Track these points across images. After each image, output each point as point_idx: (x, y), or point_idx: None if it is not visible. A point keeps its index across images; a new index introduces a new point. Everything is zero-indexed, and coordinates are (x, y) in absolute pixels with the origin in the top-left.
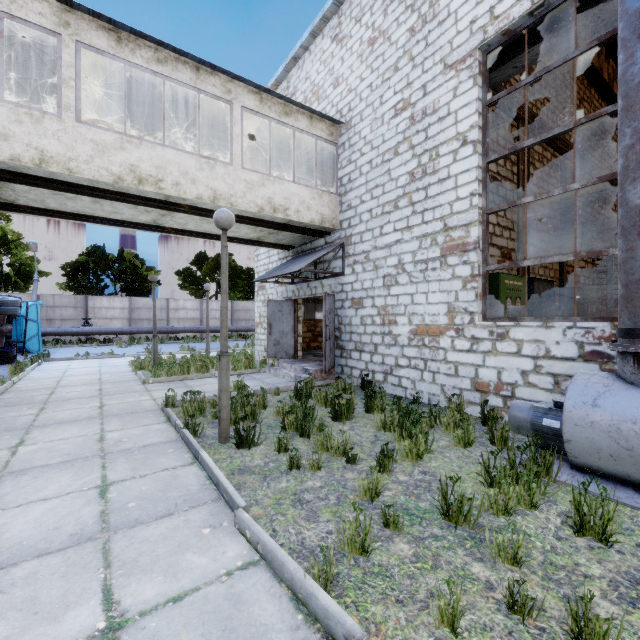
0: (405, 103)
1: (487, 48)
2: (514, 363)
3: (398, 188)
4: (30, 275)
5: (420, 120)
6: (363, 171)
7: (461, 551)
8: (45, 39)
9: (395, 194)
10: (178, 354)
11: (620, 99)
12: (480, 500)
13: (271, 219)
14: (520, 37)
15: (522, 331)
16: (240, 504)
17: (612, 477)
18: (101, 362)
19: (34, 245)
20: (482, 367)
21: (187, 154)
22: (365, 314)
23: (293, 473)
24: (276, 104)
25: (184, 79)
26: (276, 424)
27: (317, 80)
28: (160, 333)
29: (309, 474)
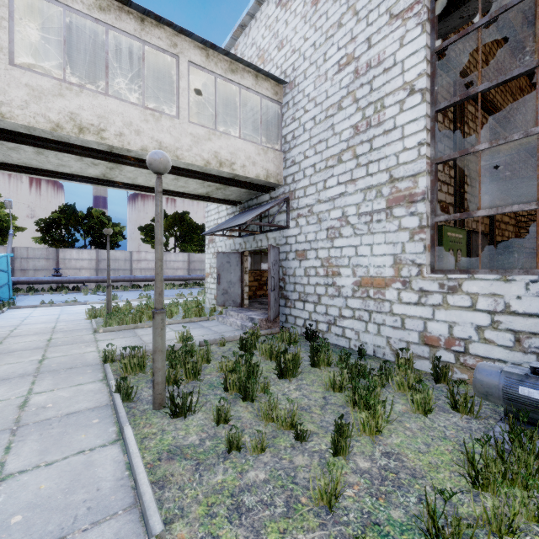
0: (349, 58)
1: None
2: (467, 317)
3: (342, 142)
4: (7, 230)
5: (364, 73)
6: (307, 127)
7: None
8: None
9: (339, 148)
10: (136, 301)
11: None
12: (467, 504)
13: (218, 173)
14: None
15: (477, 284)
16: (154, 529)
17: None
18: (62, 309)
19: (9, 203)
20: (431, 321)
21: (131, 105)
22: (309, 265)
23: (232, 457)
24: (222, 61)
25: (128, 29)
26: (218, 382)
27: (262, 45)
28: (123, 282)
29: (251, 458)
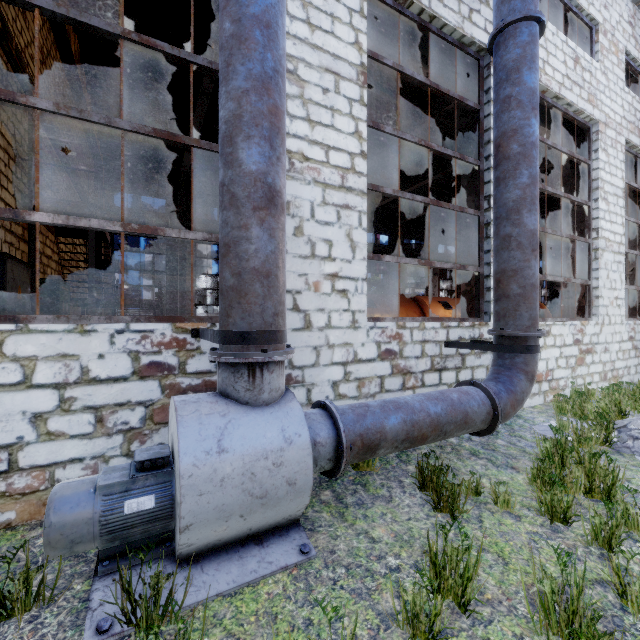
0: None
1: None
2: (16, 403)
3: None
4: None
5: None
6: None
7: None
8: None
9: None
10: None
11: (229, 21)
12: None
13: None
14: None
15: (35, 341)
16: None
17: (230, 542)
18: None
19: None
20: None
21: None
22: None
23: None
24: None
25: None
26: None
27: None
28: None
29: None
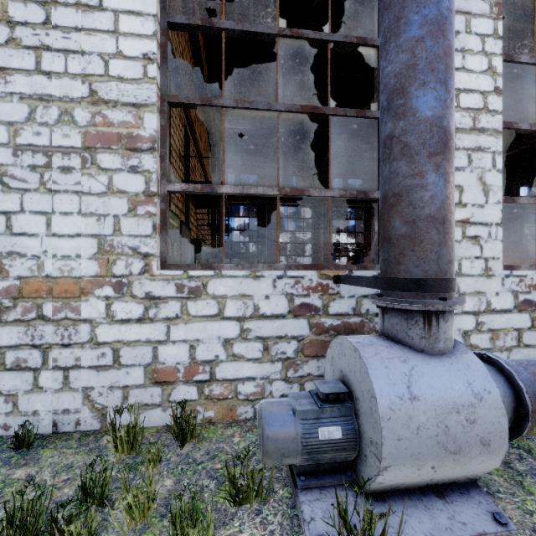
0: None
1: None
2: (214, 330)
3: None
4: None
5: None
6: None
7: None
8: None
9: None
10: None
11: None
12: None
13: None
14: None
15: (225, 283)
16: None
17: (410, 487)
18: None
19: None
20: (165, 344)
21: None
22: None
23: None
24: None
25: None
26: None
27: None
28: None
29: None
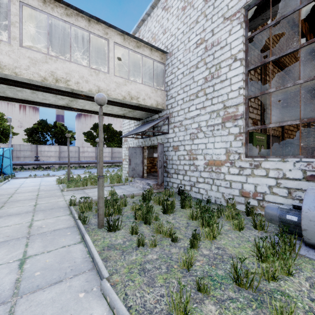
0: (202, 40)
1: (248, 7)
2: (264, 181)
3: (198, 86)
4: (8, 134)
5: (210, 49)
6: (179, 78)
7: (250, 311)
8: (5, 3)
9: (196, 89)
10: (83, 175)
11: None
12: (255, 268)
13: (130, 103)
14: (266, 2)
15: (269, 163)
16: (104, 275)
17: None
18: (42, 179)
19: (9, 119)
20: (245, 183)
21: (83, 66)
22: (180, 154)
23: (140, 249)
24: (132, 41)
25: (81, 25)
26: (131, 215)
27: (154, 31)
28: (74, 164)
29: (149, 249)
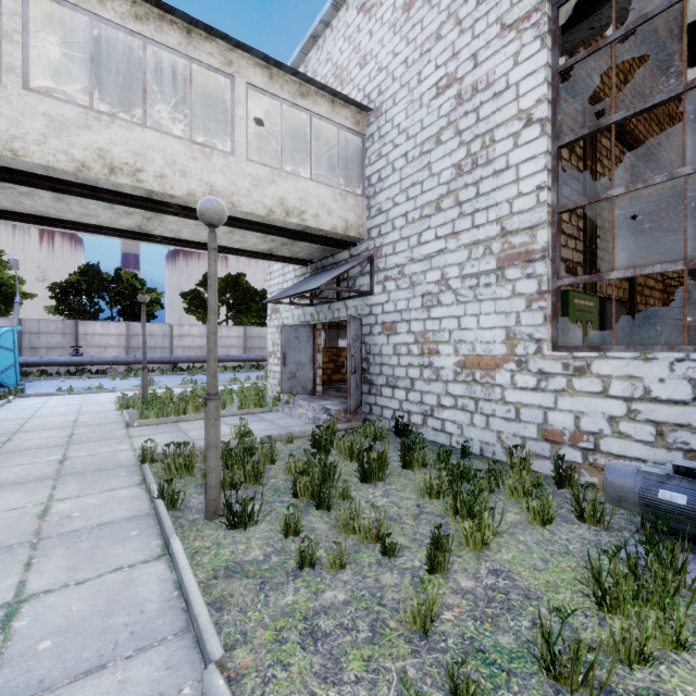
0: (450, 79)
1: None
2: (598, 406)
3: (441, 185)
4: (12, 297)
5: (469, 98)
6: (396, 167)
7: None
8: None
9: (437, 193)
10: (179, 388)
11: None
12: (591, 629)
13: (283, 225)
14: None
15: (610, 364)
16: (213, 654)
17: None
18: (85, 398)
19: (15, 262)
20: (553, 410)
21: (175, 139)
22: (399, 342)
23: (304, 575)
24: (289, 82)
25: (171, 43)
26: (286, 487)
27: (340, 61)
28: (161, 363)
29: (328, 577)
